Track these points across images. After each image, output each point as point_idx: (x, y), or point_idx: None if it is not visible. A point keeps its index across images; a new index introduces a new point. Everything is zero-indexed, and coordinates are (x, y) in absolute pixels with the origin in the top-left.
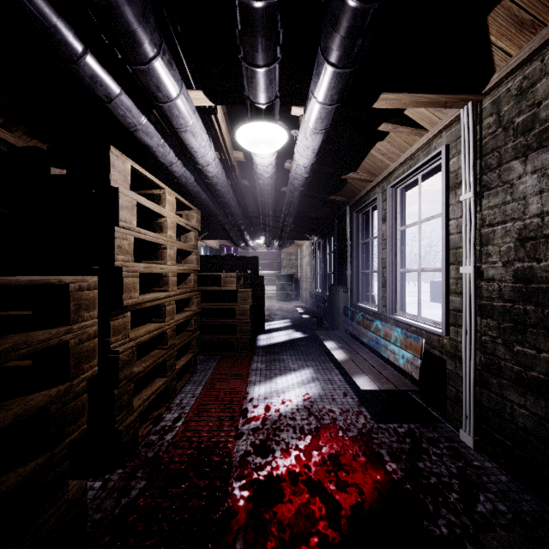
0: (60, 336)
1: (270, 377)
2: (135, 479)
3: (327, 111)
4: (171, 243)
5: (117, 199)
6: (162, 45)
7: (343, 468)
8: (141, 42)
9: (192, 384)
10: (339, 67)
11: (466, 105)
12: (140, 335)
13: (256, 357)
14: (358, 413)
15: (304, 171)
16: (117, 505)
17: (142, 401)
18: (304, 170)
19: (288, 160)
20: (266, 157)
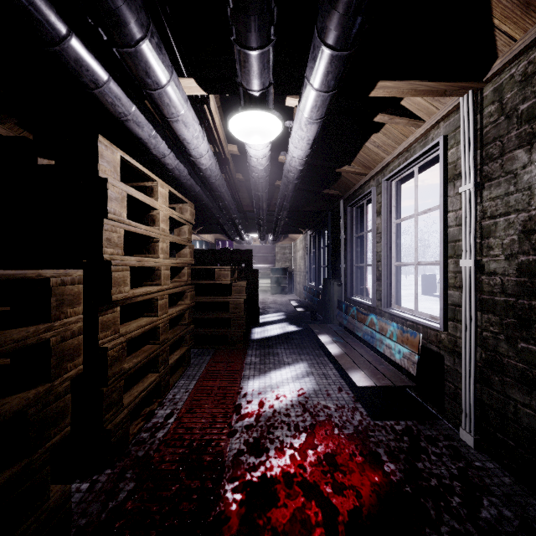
0: (39, 334)
1: (264, 372)
2: (124, 480)
3: (323, 99)
4: (164, 236)
5: (105, 190)
6: (150, 27)
7: (339, 469)
8: (126, 21)
9: (186, 379)
10: (336, 49)
11: (466, 94)
12: (130, 330)
13: (251, 350)
14: (353, 410)
15: (298, 163)
16: (104, 509)
17: (133, 398)
18: (298, 162)
19: (282, 153)
20: (260, 148)
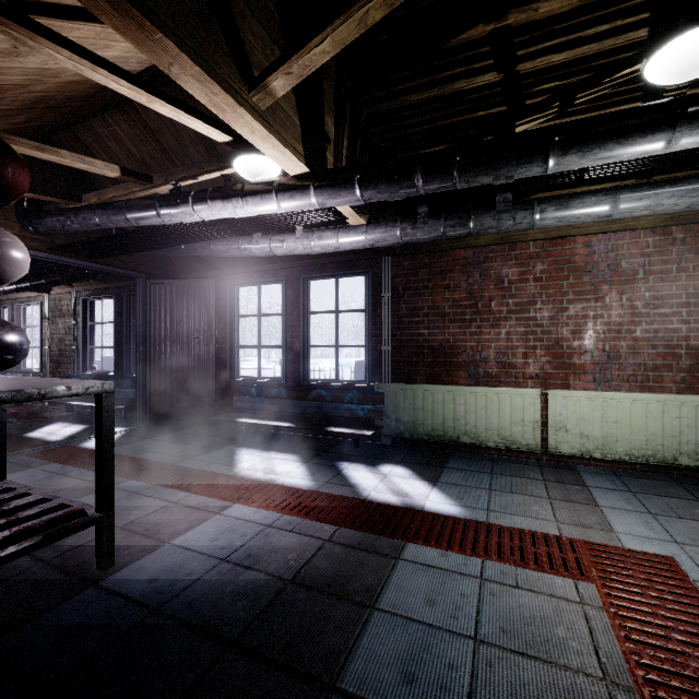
0: None
1: None
2: None
3: None
4: None
5: None
6: None
7: None
8: None
9: None
10: None
11: (47, 294)
12: None
13: None
14: None
15: None
16: None
17: None
18: None
19: None
20: None
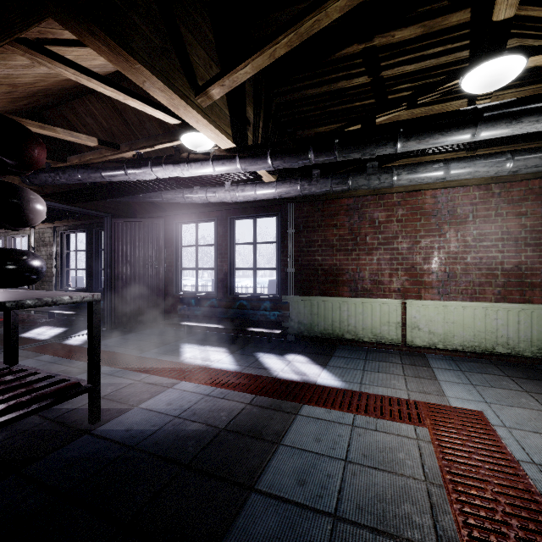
0: None
1: None
2: None
3: None
4: None
5: None
6: None
7: None
8: None
9: None
10: None
11: (33, 229)
12: None
13: None
14: None
15: None
16: None
17: None
18: None
19: None
20: None
